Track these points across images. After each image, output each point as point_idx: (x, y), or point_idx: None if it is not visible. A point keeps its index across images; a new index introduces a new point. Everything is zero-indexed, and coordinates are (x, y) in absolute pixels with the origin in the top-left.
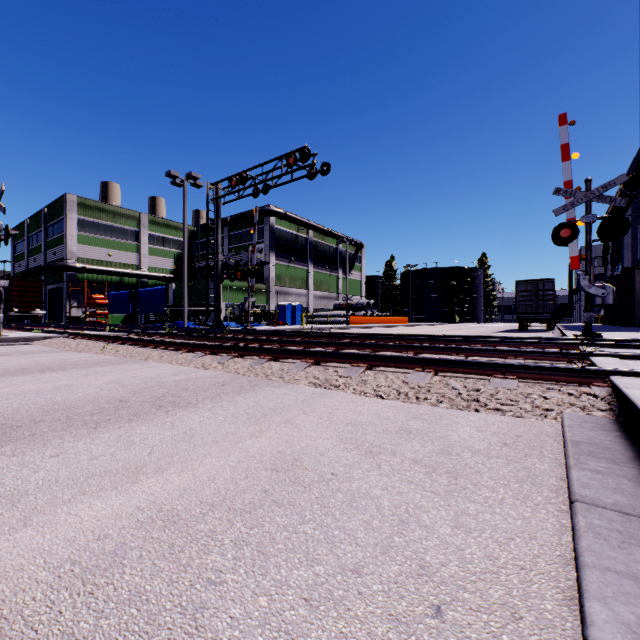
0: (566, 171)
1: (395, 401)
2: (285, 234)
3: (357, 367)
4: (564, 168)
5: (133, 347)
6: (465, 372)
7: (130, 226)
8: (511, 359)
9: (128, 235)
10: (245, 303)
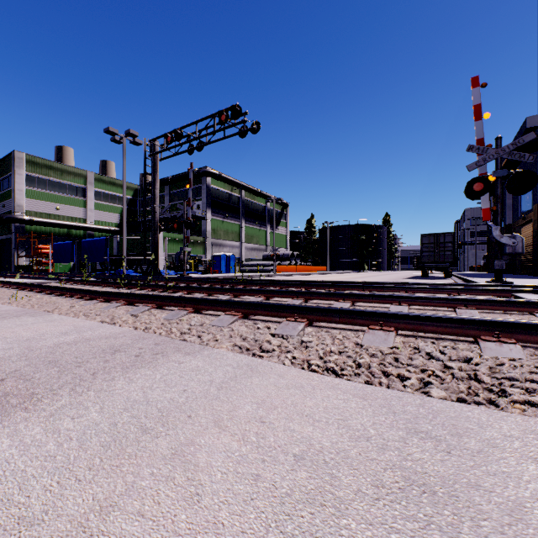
0: (478, 130)
1: (358, 382)
2: (220, 193)
3: (294, 323)
4: (476, 127)
5: (48, 296)
6: (437, 331)
7: (77, 183)
8: (462, 309)
9: (76, 191)
10: (181, 252)
